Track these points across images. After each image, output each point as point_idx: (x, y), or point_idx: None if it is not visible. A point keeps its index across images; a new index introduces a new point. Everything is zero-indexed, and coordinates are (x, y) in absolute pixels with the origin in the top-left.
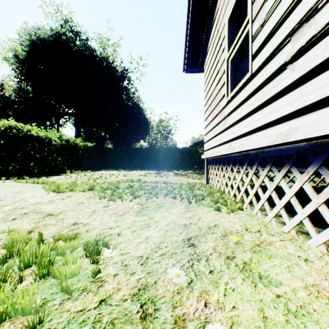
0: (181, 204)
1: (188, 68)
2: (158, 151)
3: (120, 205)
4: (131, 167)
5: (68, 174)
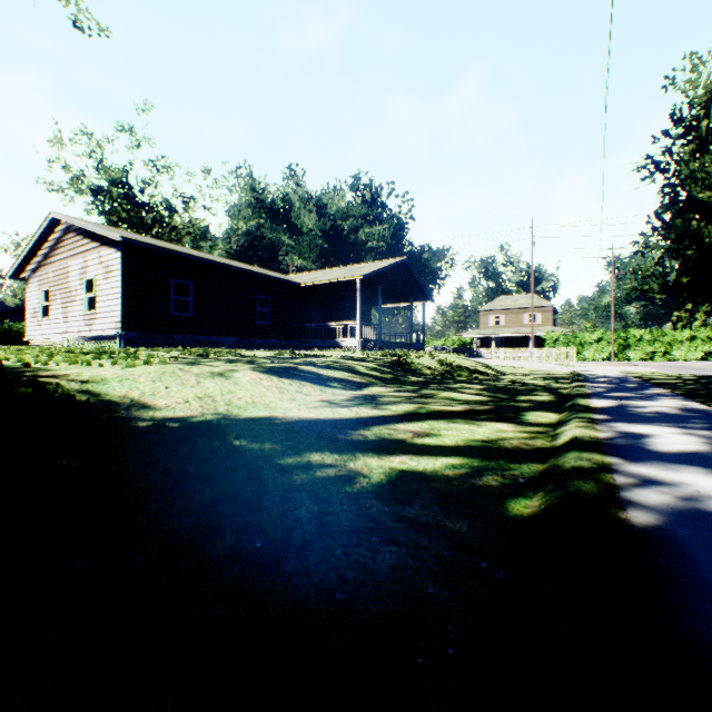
0: None
1: (12, 277)
2: None
3: None
4: None
5: None
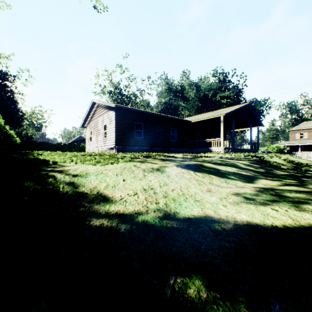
0: None
1: (81, 126)
2: (56, 145)
3: None
4: None
5: None
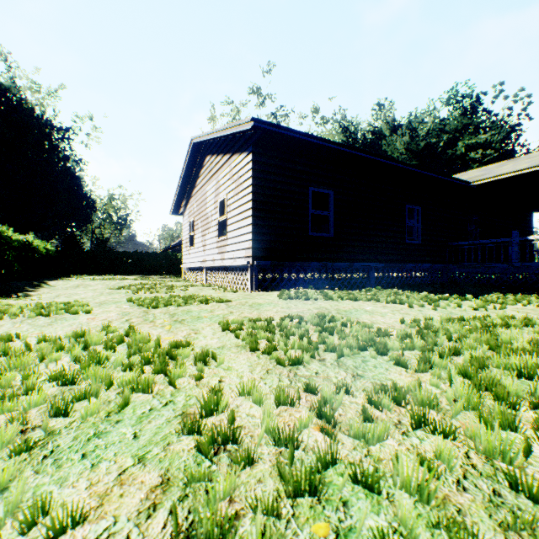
0: (175, 282)
1: (173, 213)
2: (132, 255)
3: (157, 282)
4: (98, 273)
5: (77, 277)
